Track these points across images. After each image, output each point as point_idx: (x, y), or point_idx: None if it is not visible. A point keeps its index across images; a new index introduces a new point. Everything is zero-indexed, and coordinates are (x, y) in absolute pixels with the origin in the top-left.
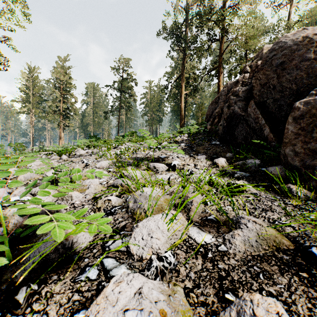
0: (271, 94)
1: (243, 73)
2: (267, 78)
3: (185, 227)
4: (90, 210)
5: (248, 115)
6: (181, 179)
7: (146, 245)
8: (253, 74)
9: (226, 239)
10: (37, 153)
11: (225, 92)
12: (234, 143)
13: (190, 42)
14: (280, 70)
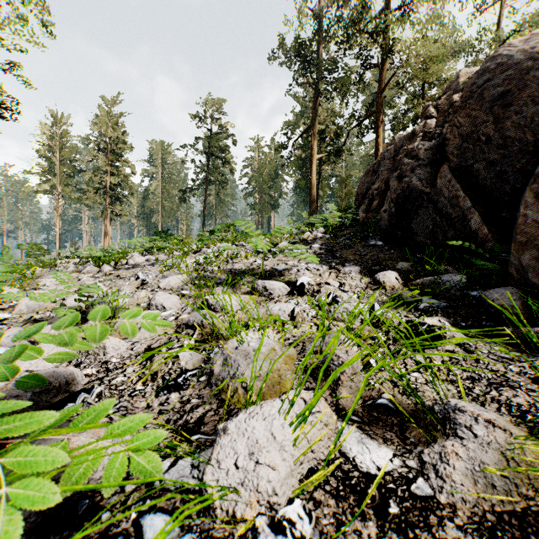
0: (483, 153)
1: (423, 119)
2: (474, 123)
3: (335, 439)
4: (137, 378)
5: (438, 192)
6: (315, 312)
7: (244, 484)
8: (444, 118)
9: (427, 463)
10: (63, 261)
11: (390, 153)
12: (411, 244)
13: (328, 69)
14: (500, 107)
